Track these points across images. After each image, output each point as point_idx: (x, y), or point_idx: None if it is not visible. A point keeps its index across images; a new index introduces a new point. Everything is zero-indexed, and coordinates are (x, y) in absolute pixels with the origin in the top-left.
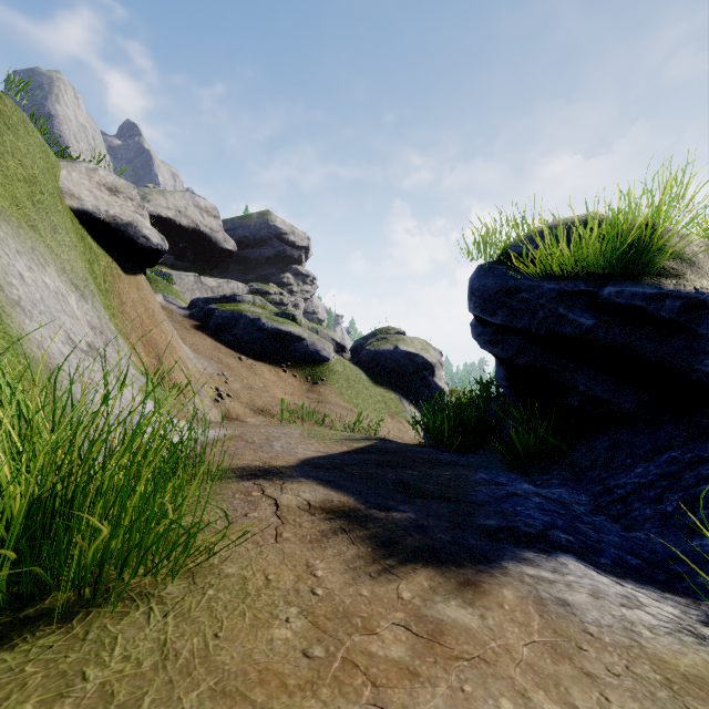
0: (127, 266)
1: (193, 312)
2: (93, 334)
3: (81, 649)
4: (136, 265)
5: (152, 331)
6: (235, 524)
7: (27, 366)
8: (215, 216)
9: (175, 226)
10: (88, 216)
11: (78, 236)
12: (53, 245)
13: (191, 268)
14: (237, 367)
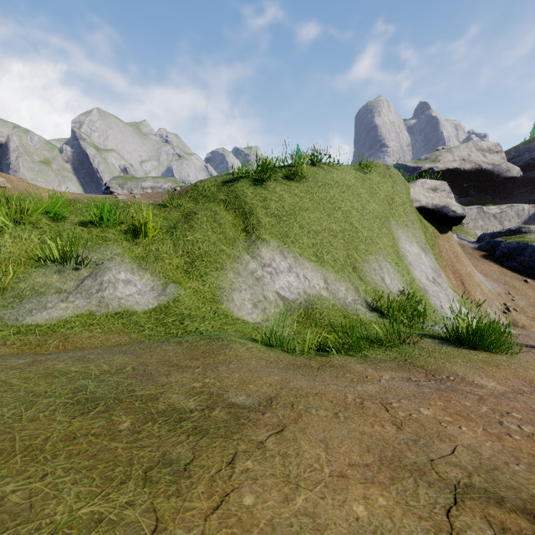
0: (441, 229)
1: (480, 245)
2: (432, 272)
3: (491, 355)
4: (446, 227)
5: (457, 266)
6: (524, 353)
7: (419, 290)
8: (497, 152)
9: (459, 172)
10: (422, 208)
11: (419, 220)
12: (413, 231)
13: (473, 201)
14: (522, 288)
